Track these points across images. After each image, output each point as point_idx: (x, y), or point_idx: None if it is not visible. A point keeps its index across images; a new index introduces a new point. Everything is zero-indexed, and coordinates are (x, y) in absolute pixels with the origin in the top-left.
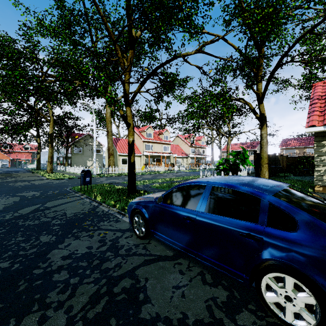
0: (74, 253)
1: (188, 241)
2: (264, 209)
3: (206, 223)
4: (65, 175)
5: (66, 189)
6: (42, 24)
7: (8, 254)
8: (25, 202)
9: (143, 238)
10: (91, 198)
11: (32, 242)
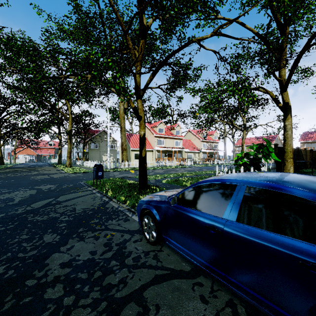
0: (75, 259)
1: (211, 257)
2: None
3: (240, 238)
4: (82, 169)
5: (81, 183)
6: (62, 29)
7: (7, 256)
8: (40, 196)
9: (154, 244)
10: (103, 193)
11: (35, 241)
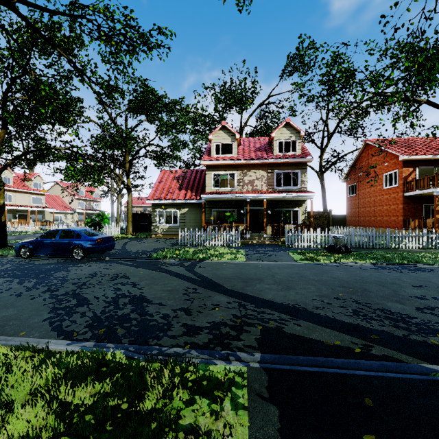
0: None
1: (52, 250)
2: (75, 234)
3: (59, 242)
4: None
5: None
6: None
7: None
8: None
9: (29, 257)
10: None
11: None
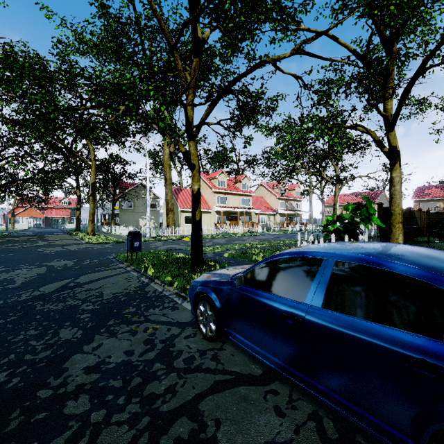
0: (105, 362)
1: (290, 355)
2: None
3: (326, 329)
4: (110, 238)
5: (109, 258)
6: (81, 39)
7: (9, 358)
8: (52, 276)
9: (213, 340)
10: (141, 272)
11: (48, 339)
